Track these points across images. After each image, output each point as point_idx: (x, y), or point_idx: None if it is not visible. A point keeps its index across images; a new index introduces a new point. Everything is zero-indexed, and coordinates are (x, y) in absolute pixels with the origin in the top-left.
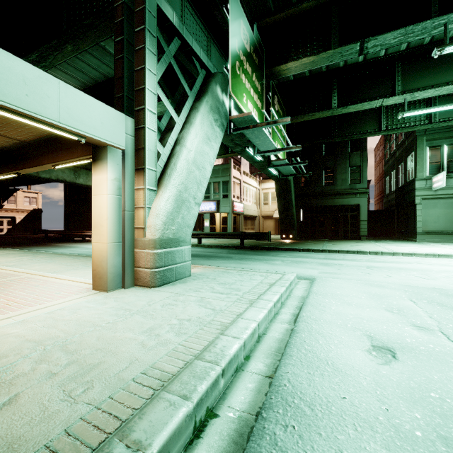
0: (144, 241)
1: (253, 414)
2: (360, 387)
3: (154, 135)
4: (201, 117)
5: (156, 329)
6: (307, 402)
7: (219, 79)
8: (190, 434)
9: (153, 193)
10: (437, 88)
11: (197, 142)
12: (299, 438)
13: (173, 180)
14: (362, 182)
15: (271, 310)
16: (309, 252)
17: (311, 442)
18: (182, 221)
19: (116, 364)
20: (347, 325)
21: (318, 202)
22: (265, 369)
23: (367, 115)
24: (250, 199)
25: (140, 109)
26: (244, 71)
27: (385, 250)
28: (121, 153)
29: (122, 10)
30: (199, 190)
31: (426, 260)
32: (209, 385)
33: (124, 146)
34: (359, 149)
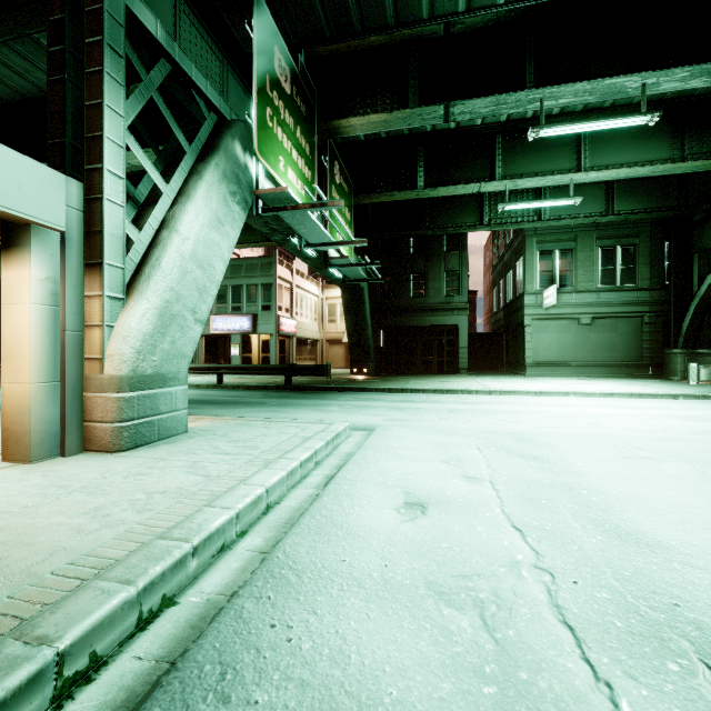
0: (102, 379)
1: (227, 595)
2: (368, 548)
3: (121, 212)
4: (206, 188)
5: (106, 508)
6: (297, 570)
7: (238, 131)
8: (132, 627)
9: (118, 303)
10: (542, 178)
11: (198, 226)
12: (272, 607)
13: (155, 283)
14: (461, 295)
15: (294, 472)
16: (384, 392)
17: (283, 609)
18: (172, 348)
19: (27, 558)
20: (388, 482)
21: (404, 320)
22: (262, 544)
23: (466, 202)
24: (308, 313)
25: (94, 168)
26: (281, 122)
27: (482, 387)
28: (58, 237)
29: (63, 4)
30: (203, 299)
31: (524, 399)
32: (167, 566)
33: (64, 227)
34: (458, 248)
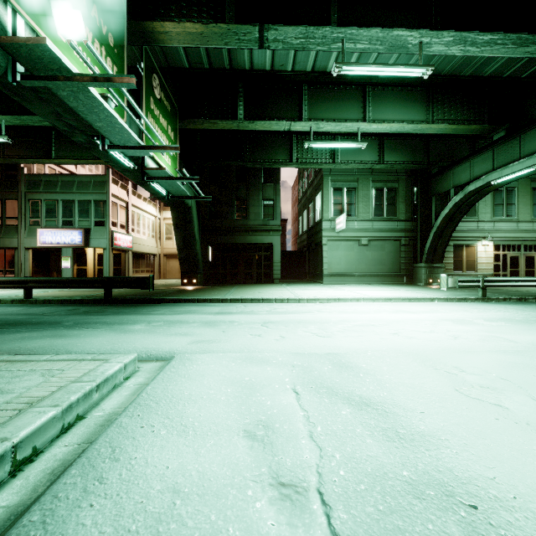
0: None
1: None
2: None
3: None
4: None
5: None
6: None
7: None
8: None
9: None
10: (338, 123)
11: None
12: None
13: None
14: (275, 219)
15: None
16: (205, 303)
17: None
18: None
19: None
20: None
21: (229, 238)
22: None
23: (279, 142)
24: (146, 230)
25: None
26: None
27: (292, 295)
28: None
29: None
30: None
31: (327, 306)
32: None
33: None
34: (273, 181)
